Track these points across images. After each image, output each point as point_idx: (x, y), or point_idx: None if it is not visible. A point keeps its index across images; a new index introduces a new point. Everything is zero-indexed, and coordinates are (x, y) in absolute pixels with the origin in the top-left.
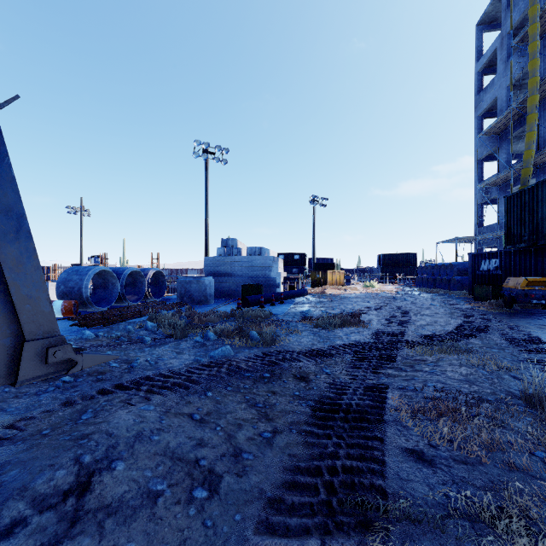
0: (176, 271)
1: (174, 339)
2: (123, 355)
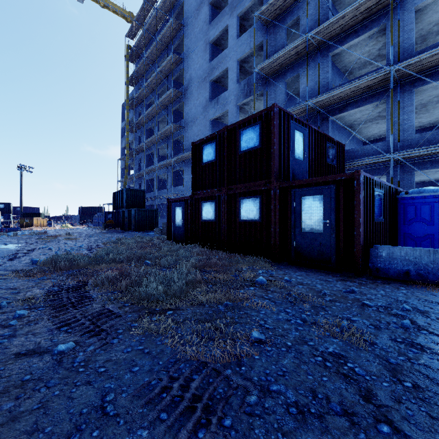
0: None
1: None
2: None
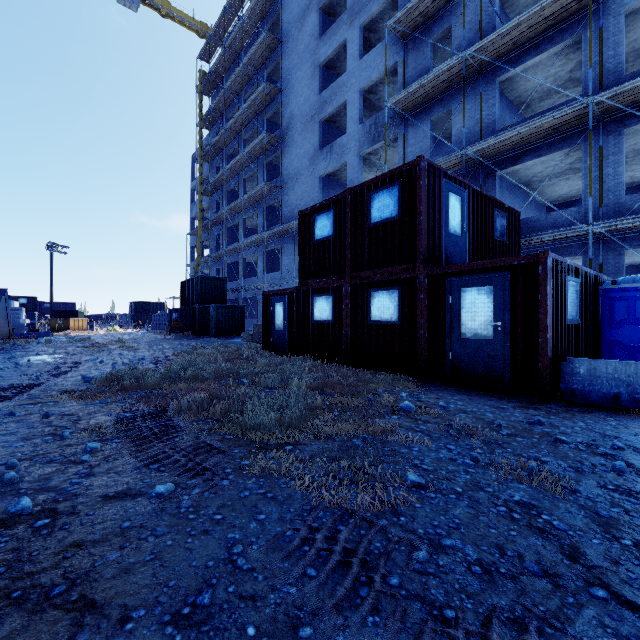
0: None
1: None
2: None
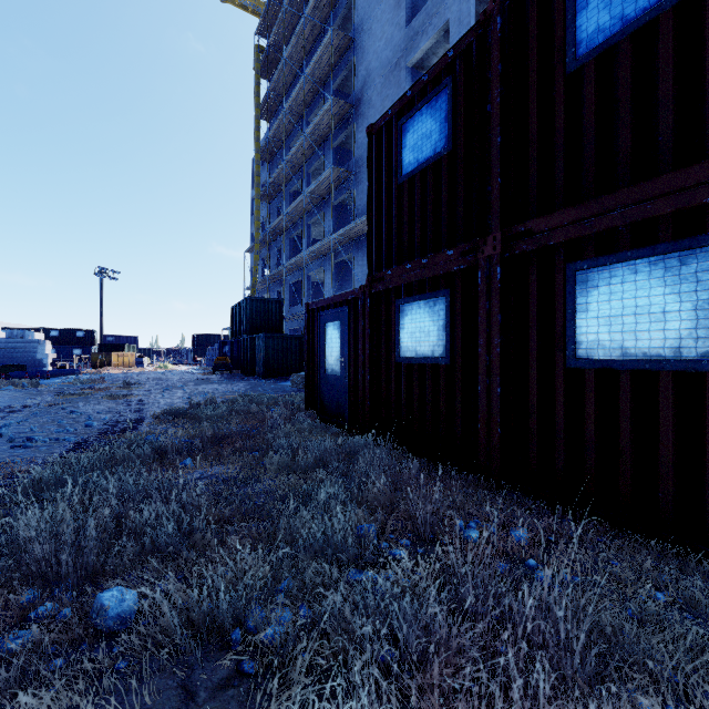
0: None
1: None
2: None
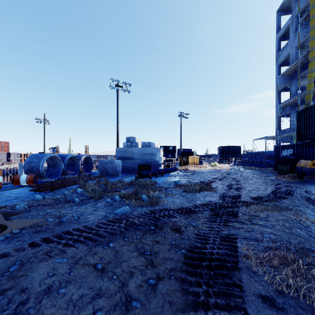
0: (100, 156)
1: (94, 199)
2: (57, 212)
